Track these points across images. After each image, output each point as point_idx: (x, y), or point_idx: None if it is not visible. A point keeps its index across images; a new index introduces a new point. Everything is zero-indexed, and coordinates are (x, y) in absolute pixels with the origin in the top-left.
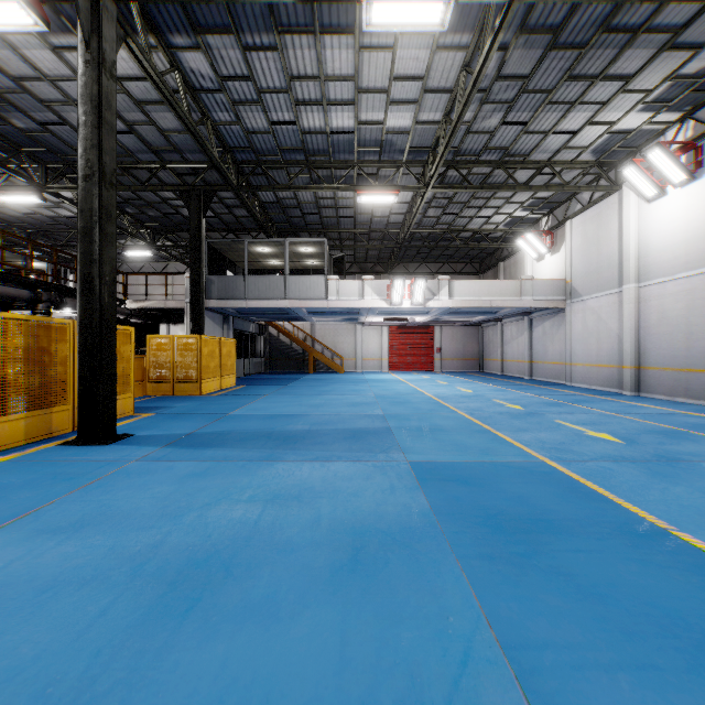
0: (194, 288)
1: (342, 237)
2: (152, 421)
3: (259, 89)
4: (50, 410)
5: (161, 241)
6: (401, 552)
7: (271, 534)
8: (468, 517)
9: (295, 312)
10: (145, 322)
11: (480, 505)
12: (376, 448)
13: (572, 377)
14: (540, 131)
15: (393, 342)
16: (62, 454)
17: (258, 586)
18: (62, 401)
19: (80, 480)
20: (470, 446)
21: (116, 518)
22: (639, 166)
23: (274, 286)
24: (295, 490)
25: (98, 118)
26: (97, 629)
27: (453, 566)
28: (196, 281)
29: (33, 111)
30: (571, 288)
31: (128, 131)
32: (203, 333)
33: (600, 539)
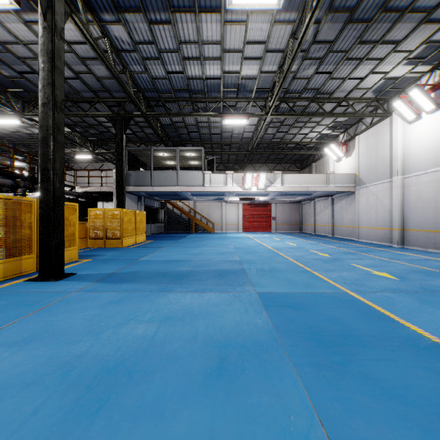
0: (118, 178)
1: (213, 147)
2: (89, 264)
3: (159, 50)
4: (20, 257)
5: (98, 149)
6: (254, 361)
7: (162, 347)
8: (299, 333)
9: (183, 194)
10: (88, 200)
11: (307, 324)
12: (235, 283)
13: (359, 235)
14: (340, 78)
15: (245, 213)
16: (26, 287)
17: (151, 389)
18: (29, 252)
19: (36, 306)
20: (297, 282)
21: (56, 334)
22: (403, 100)
23: (170, 178)
24: (180, 313)
25: (52, 65)
26: (28, 426)
27: (291, 372)
28: (120, 174)
29: (14, 65)
30: (358, 178)
31: (75, 78)
32: (124, 207)
33: (393, 350)
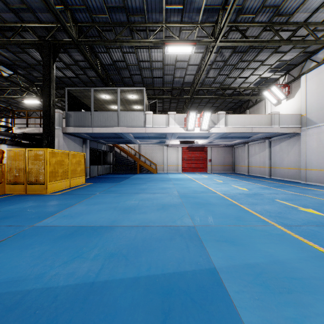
0: (45, 114)
1: (155, 93)
2: None
3: None
4: None
5: None
6: None
7: None
8: None
9: (126, 136)
10: (32, 142)
11: None
12: None
13: (306, 178)
14: None
15: (184, 156)
16: None
17: None
18: None
19: None
20: None
21: None
22: None
23: (110, 118)
24: None
25: None
26: None
27: None
28: (47, 109)
29: None
30: (305, 119)
31: None
32: (53, 147)
33: None
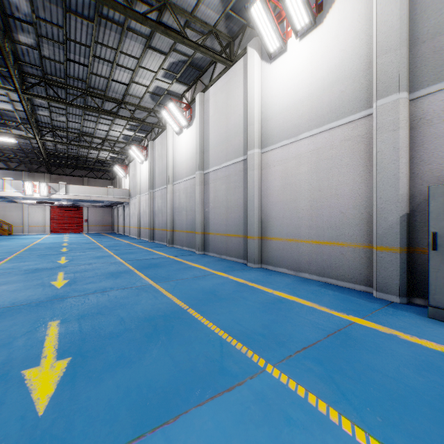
0: None
1: (2, 148)
2: None
3: None
4: None
5: None
6: None
7: None
8: None
9: None
10: None
11: None
12: None
13: (131, 233)
14: (91, 127)
15: (54, 215)
16: None
17: None
18: None
19: None
20: None
21: None
22: (133, 150)
23: None
24: None
25: None
26: None
27: None
28: None
29: None
30: (130, 193)
31: None
32: None
33: None
